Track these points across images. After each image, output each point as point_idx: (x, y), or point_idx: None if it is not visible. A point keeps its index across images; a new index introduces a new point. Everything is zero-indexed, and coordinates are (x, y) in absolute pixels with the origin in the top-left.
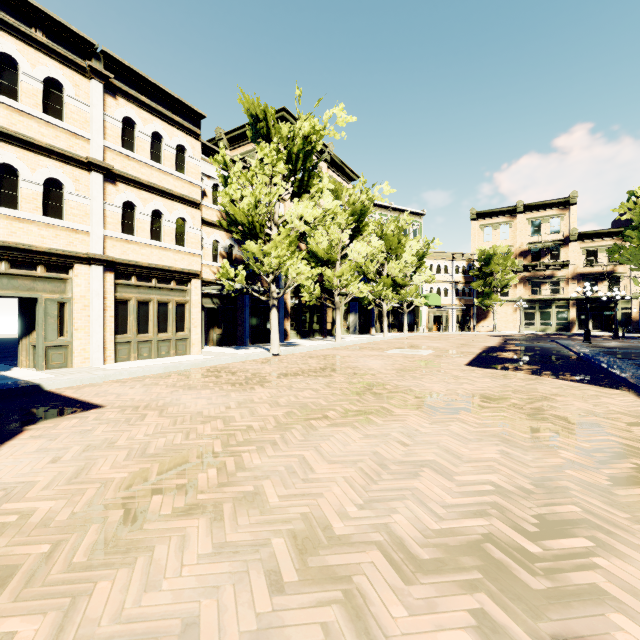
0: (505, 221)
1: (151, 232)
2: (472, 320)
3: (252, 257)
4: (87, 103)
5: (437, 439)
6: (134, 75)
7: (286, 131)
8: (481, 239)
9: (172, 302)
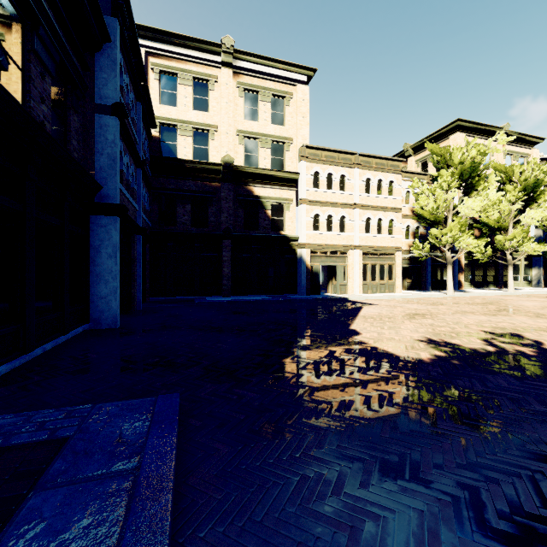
0: None
1: (377, 230)
2: None
3: (434, 238)
4: (353, 179)
5: (523, 321)
6: (370, 157)
7: (458, 160)
8: None
9: (386, 264)
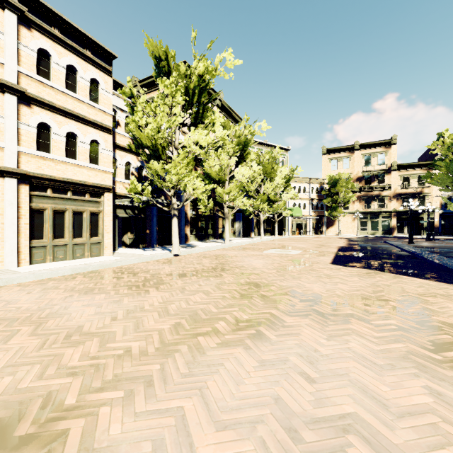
0: (346, 155)
1: (66, 151)
2: (323, 226)
3: (155, 174)
4: (0, 30)
5: (344, 367)
6: (49, 12)
7: (184, 69)
8: (329, 168)
9: (86, 212)
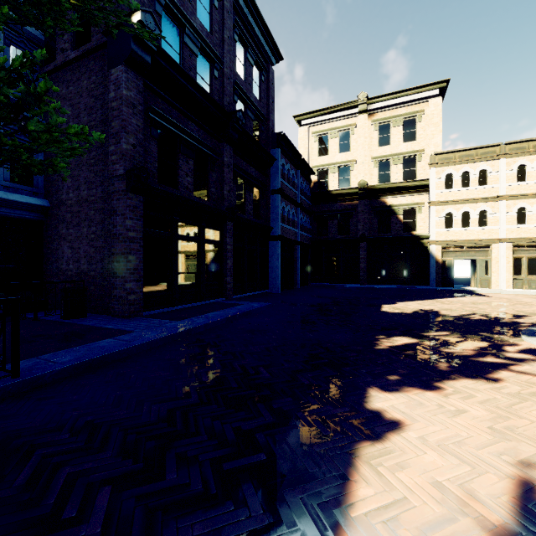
0: None
1: None
2: None
3: None
4: (497, 171)
5: None
6: (524, 142)
7: None
8: None
9: None
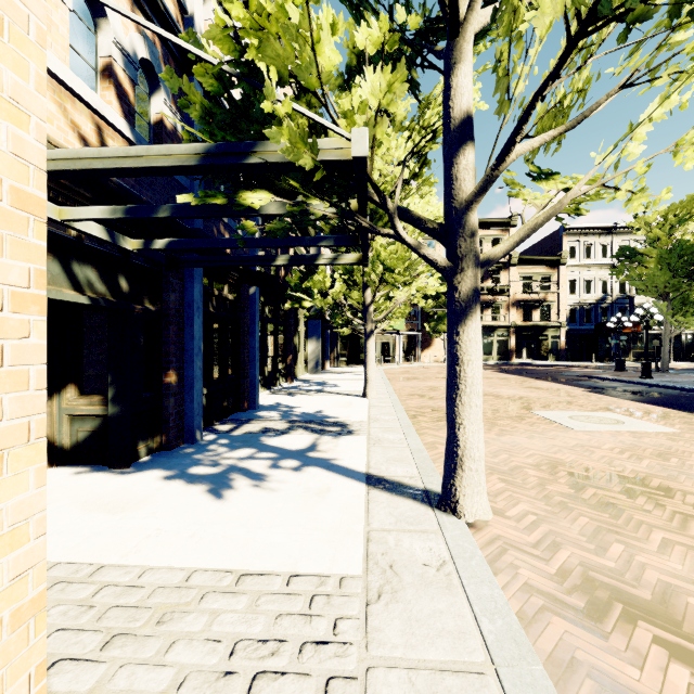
0: None
1: None
2: (417, 348)
3: None
4: None
5: None
6: None
7: None
8: None
9: None
